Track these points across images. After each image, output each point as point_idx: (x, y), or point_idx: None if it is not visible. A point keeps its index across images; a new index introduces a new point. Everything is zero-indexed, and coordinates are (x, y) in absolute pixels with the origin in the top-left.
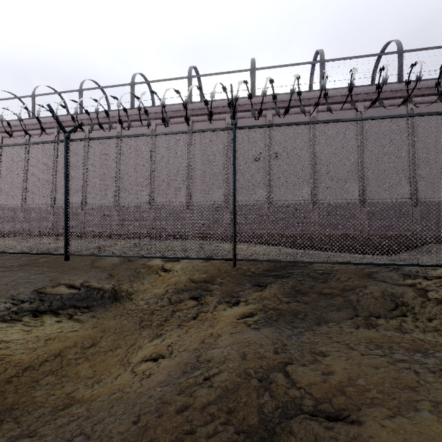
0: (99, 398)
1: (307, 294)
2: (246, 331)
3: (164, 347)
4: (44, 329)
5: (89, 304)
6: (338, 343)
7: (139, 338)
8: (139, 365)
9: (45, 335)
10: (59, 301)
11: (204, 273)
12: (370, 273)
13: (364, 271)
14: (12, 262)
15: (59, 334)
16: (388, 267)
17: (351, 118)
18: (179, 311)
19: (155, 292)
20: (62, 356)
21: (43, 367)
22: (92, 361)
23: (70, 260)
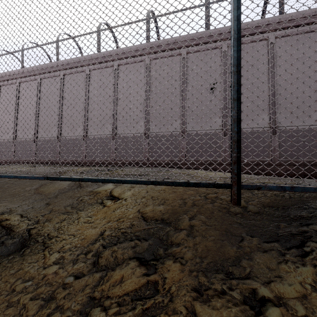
0: None
1: None
2: None
3: None
4: None
5: None
6: None
7: None
8: None
9: None
10: None
11: (161, 205)
12: None
13: None
14: None
15: None
16: None
17: None
18: (102, 306)
19: (87, 234)
20: None
21: None
22: None
23: (19, 184)
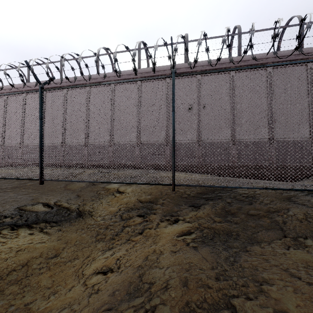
0: (51, 312)
1: (236, 215)
2: (186, 250)
3: (113, 260)
4: (18, 240)
5: (58, 219)
6: (276, 267)
7: (94, 250)
8: (90, 277)
9: (17, 246)
10: (34, 216)
11: (149, 195)
12: (289, 197)
13: (283, 195)
14: (7, 185)
15: (29, 245)
16: (303, 192)
17: (275, 63)
18: (128, 227)
19: (111, 210)
20: (28, 265)
21: (10, 276)
22: (53, 271)
23: (49, 184)
